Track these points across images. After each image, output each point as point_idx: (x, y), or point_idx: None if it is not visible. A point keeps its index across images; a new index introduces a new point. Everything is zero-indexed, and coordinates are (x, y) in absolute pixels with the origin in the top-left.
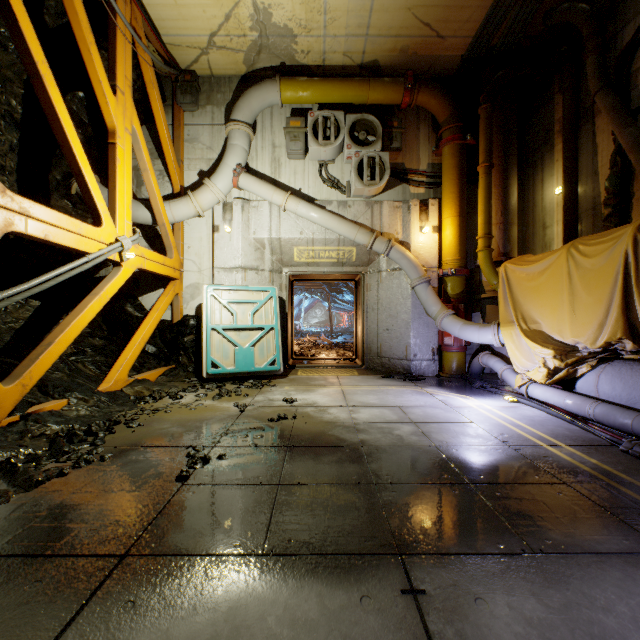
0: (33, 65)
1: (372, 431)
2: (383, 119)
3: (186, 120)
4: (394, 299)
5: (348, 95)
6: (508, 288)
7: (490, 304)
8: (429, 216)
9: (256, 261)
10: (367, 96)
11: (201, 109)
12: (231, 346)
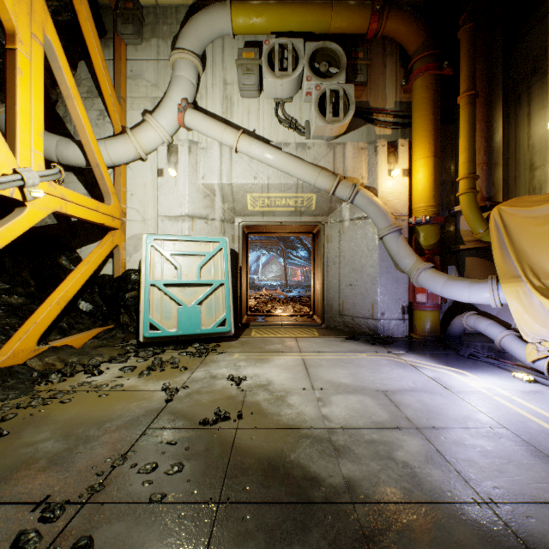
0: None
1: (360, 452)
2: (347, 50)
3: (129, 55)
4: (358, 251)
5: (308, 21)
6: (506, 235)
7: (470, 256)
8: (398, 158)
9: (205, 209)
10: (329, 22)
11: (145, 42)
12: (174, 304)
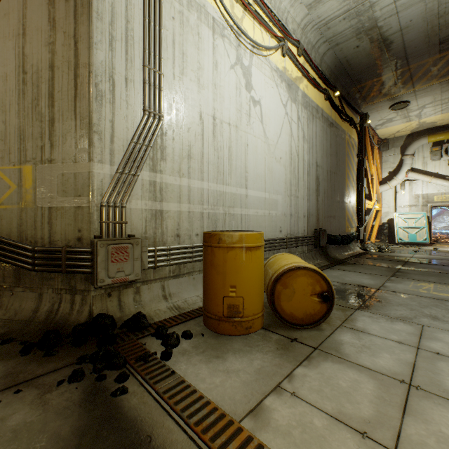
0: (366, 173)
1: None
2: None
3: (382, 155)
4: None
5: None
6: None
7: None
8: None
9: (415, 202)
10: None
11: (389, 150)
12: (406, 233)
